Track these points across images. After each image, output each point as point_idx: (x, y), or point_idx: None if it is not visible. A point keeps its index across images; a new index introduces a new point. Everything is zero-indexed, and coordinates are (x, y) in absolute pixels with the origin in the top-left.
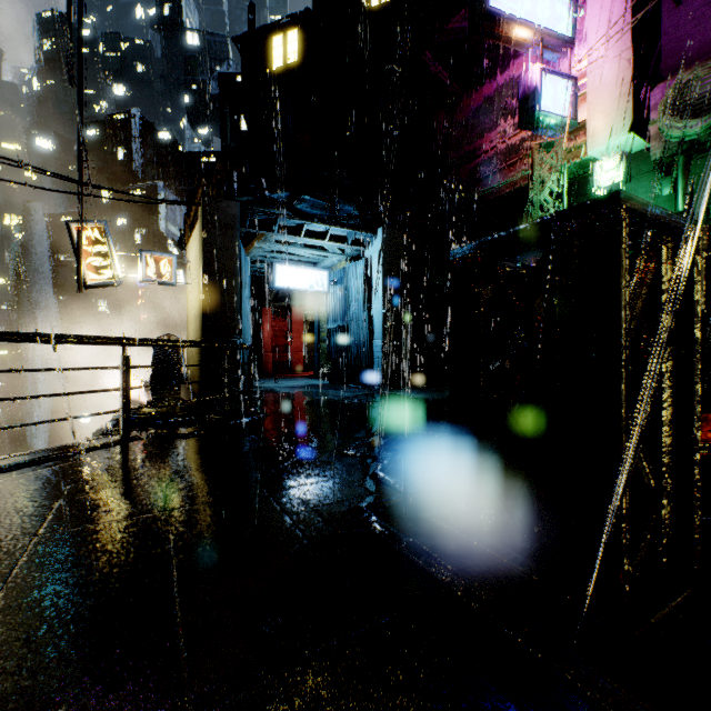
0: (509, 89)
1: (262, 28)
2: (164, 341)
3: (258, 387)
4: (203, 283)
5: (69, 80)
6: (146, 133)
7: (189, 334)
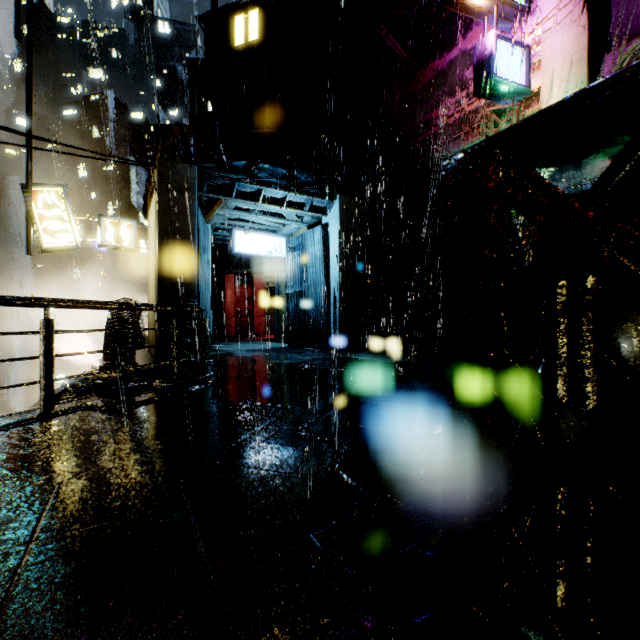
0: (462, 61)
1: (225, 7)
2: (98, 303)
3: (217, 350)
4: (159, 246)
5: (16, 35)
6: (119, 113)
7: (150, 299)
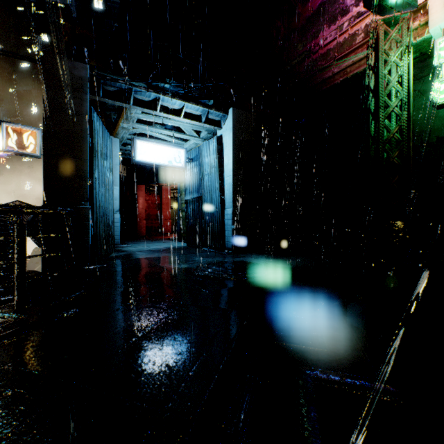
0: None
1: None
2: None
3: (121, 251)
4: (44, 145)
5: None
6: None
7: None
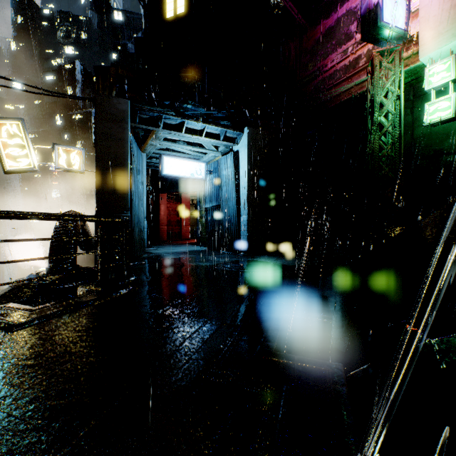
0: (347, 18)
1: None
2: (7, 213)
3: (150, 253)
4: (96, 167)
5: None
6: (85, 78)
7: None
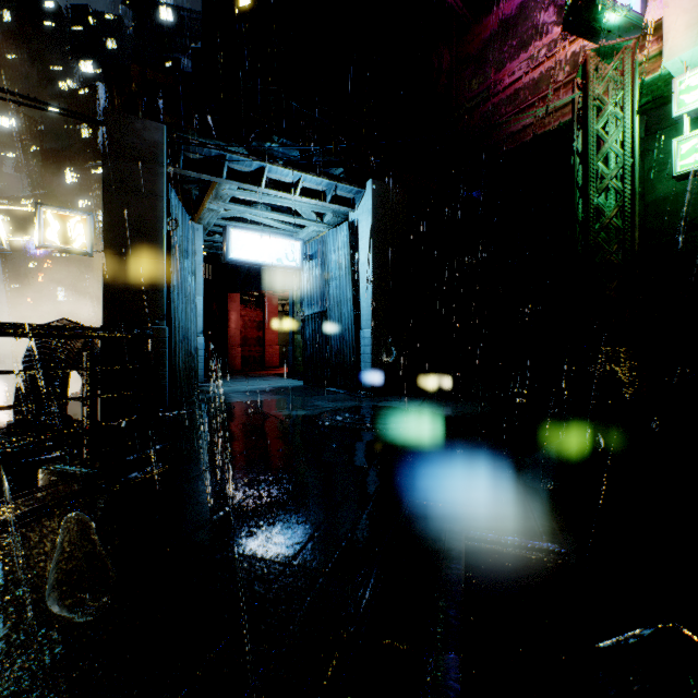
0: (537, 1)
1: None
2: None
3: (207, 391)
4: (104, 241)
5: None
6: None
7: None
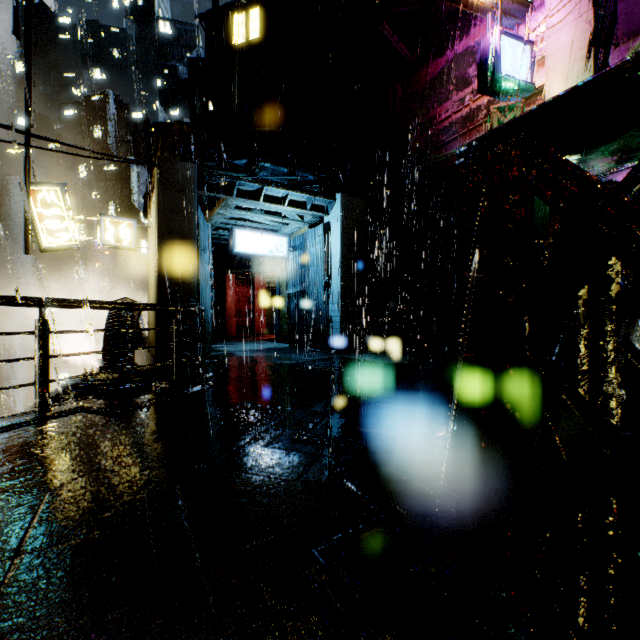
0: (465, 58)
1: (225, 6)
2: (95, 302)
3: (218, 350)
4: (158, 246)
5: (15, 32)
6: (120, 113)
7: (150, 299)
